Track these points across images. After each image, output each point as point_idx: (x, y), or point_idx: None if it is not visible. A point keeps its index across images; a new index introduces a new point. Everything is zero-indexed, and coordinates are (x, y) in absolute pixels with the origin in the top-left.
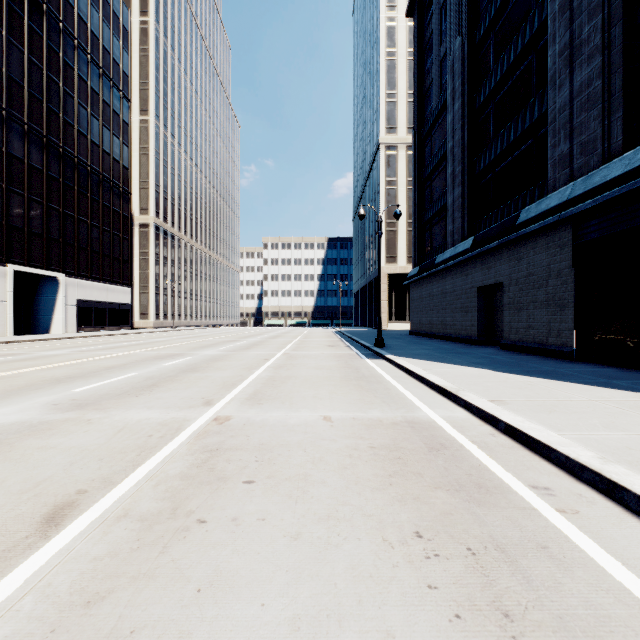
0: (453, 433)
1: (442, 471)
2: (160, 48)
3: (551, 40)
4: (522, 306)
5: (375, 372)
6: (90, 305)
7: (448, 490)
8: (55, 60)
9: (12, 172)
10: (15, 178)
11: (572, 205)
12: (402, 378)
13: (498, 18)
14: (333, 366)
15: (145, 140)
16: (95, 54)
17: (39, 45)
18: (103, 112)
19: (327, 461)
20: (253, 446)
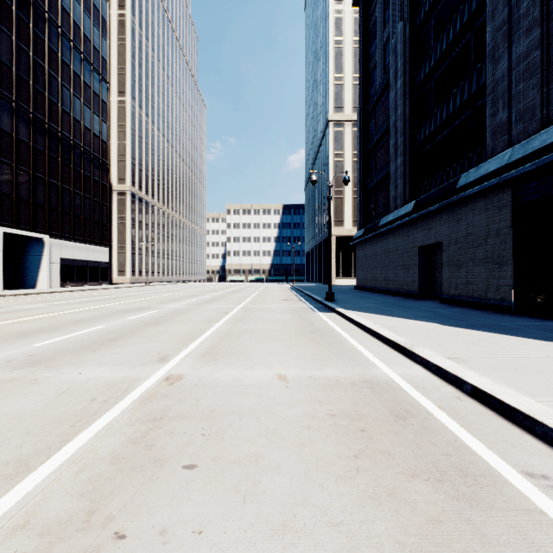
0: (416, 396)
1: (415, 449)
2: (136, 38)
3: (489, 17)
4: (461, 263)
5: (328, 325)
6: (73, 263)
7: (428, 480)
8: (41, 46)
9: (1, 144)
10: (4, 150)
11: (511, 169)
12: (354, 332)
13: (437, 2)
14: (288, 319)
15: (122, 118)
16: (77, 41)
17: (26, 32)
18: (84, 93)
19: (282, 435)
20: (201, 413)
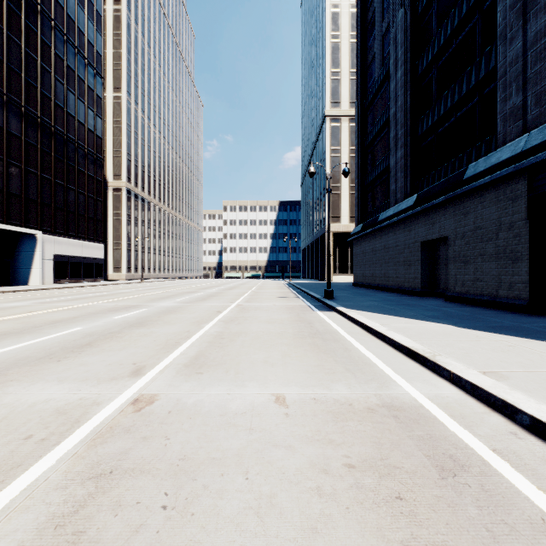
0: (458, 431)
1: (488, 542)
2: (131, 33)
3: None
4: (469, 259)
5: (329, 327)
6: (66, 259)
7: None
8: (33, 38)
9: None
10: None
11: (528, 156)
12: (359, 335)
13: None
14: (285, 319)
15: (118, 114)
16: (71, 35)
17: (18, 24)
18: (78, 87)
19: (282, 508)
20: (169, 463)
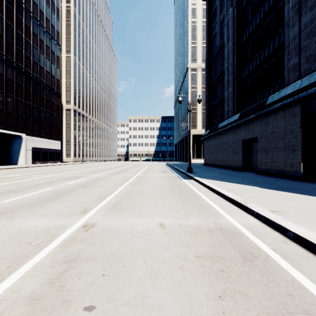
0: (255, 240)
1: (264, 290)
2: (76, 20)
3: (286, 1)
4: (269, 150)
5: (189, 188)
6: (39, 150)
7: None
8: (20, 23)
9: None
10: None
11: (301, 92)
12: (206, 192)
13: None
14: (165, 184)
15: (69, 66)
16: (42, 21)
17: (11, 15)
18: (46, 51)
19: (162, 275)
20: (104, 255)
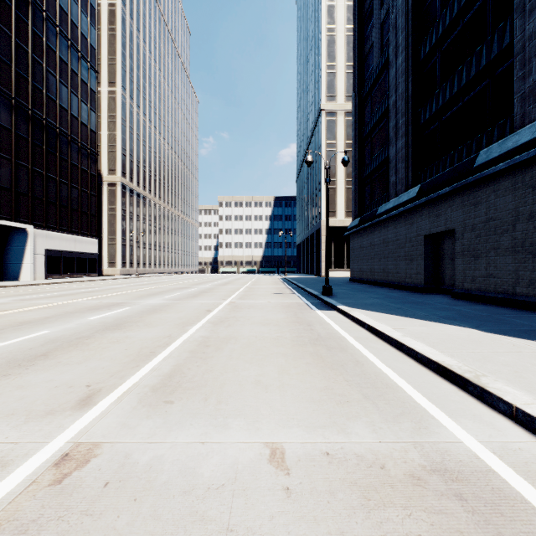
0: None
1: None
2: (126, 28)
3: None
4: (480, 253)
5: (332, 330)
6: (59, 254)
7: None
8: (24, 29)
9: None
10: None
11: None
12: (369, 341)
13: None
14: (281, 320)
15: (113, 109)
16: (64, 27)
17: (7, 14)
18: (71, 80)
19: None
20: None
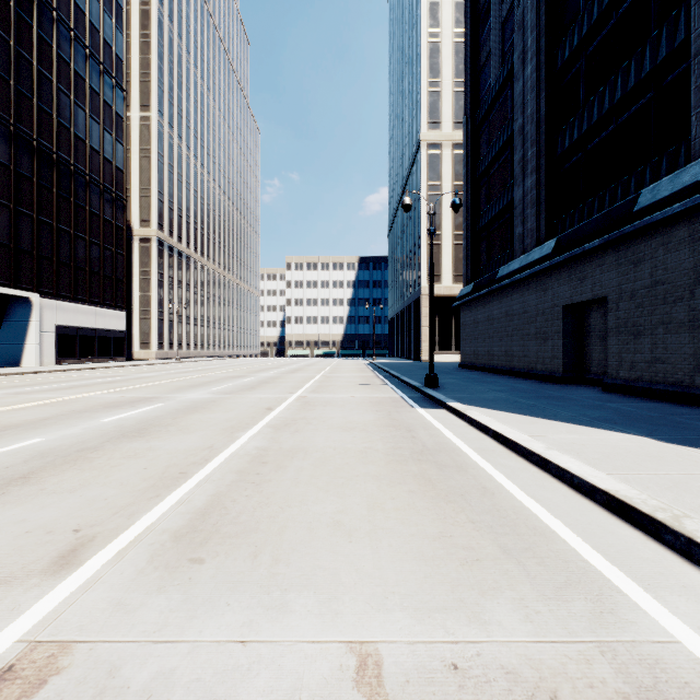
0: None
1: None
2: (164, 34)
3: None
4: (642, 330)
5: (442, 438)
6: (74, 332)
7: None
8: (27, 33)
9: None
10: None
11: None
12: (497, 455)
13: None
14: (370, 423)
15: (146, 140)
16: (80, 31)
17: (5, 12)
18: (91, 101)
19: None
20: None
